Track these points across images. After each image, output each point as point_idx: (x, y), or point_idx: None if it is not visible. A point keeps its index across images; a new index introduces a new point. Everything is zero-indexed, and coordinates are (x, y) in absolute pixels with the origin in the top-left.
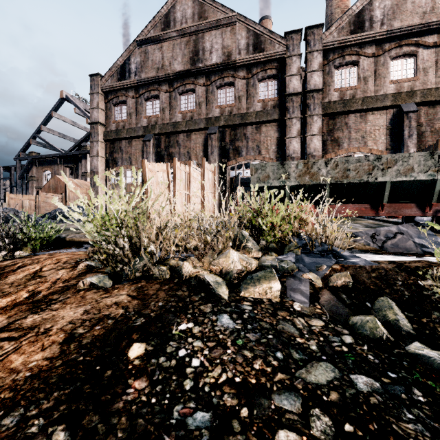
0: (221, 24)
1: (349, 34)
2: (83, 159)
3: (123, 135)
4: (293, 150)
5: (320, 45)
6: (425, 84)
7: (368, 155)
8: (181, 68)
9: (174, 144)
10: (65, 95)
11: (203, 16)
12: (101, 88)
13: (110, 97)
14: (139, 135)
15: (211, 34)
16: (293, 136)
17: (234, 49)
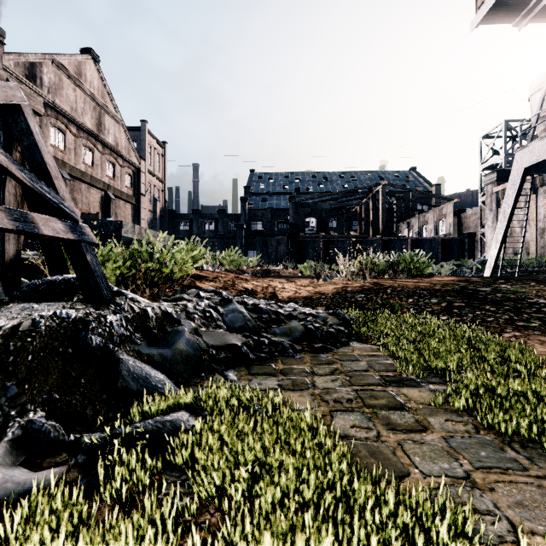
0: None
1: (25, 76)
2: None
3: None
4: None
5: (1, 64)
6: (70, 161)
7: None
8: None
9: None
10: None
11: None
12: None
13: None
14: None
15: None
16: None
17: None
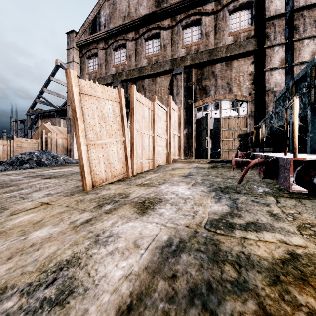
0: None
1: None
2: None
3: None
4: (274, 83)
5: None
6: None
7: None
8: (146, 12)
9: (140, 89)
10: (59, 63)
11: None
12: (76, 43)
13: (84, 51)
14: (108, 82)
15: None
16: (275, 66)
17: None
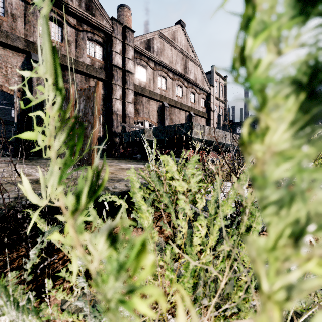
0: None
1: (145, 48)
2: None
3: None
4: (117, 108)
5: (132, 44)
6: (169, 96)
7: (150, 123)
8: None
9: None
10: None
11: None
12: None
13: None
14: None
15: None
16: (117, 98)
17: None
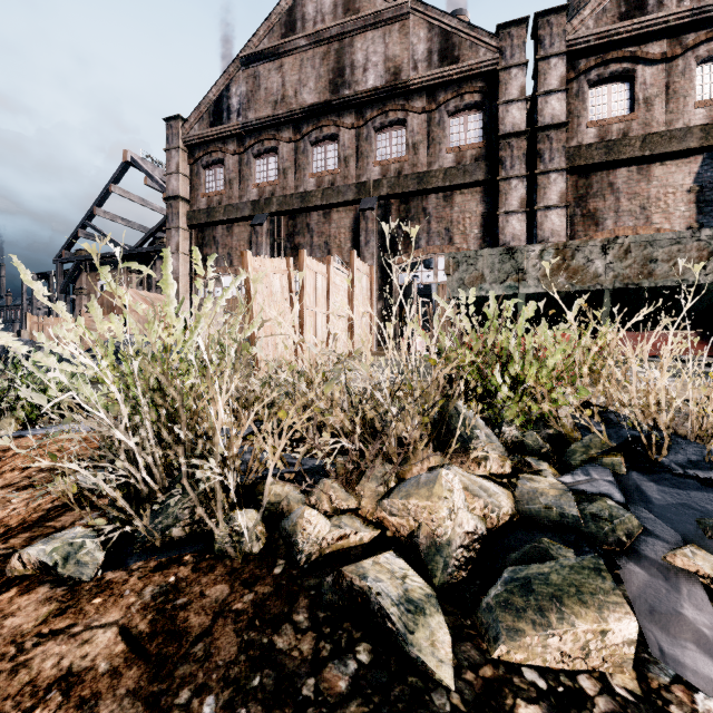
0: (383, 19)
1: (617, 20)
2: (158, 259)
3: (218, 217)
4: (511, 234)
5: (561, 44)
6: None
7: None
8: (314, 99)
9: (303, 230)
10: (130, 158)
11: (352, 8)
12: (183, 140)
13: (197, 154)
14: (244, 215)
15: (365, 37)
16: (513, 209)
17: (406, 61)
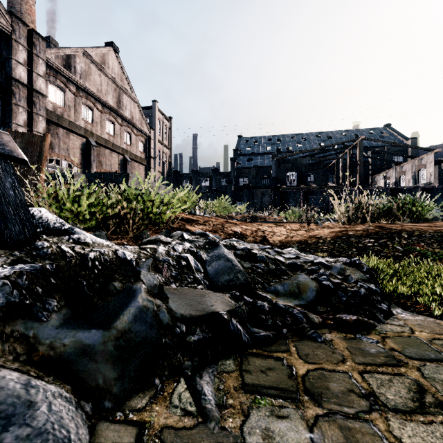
0: None
1: (63, 66)
2: None
3: None
4: None
5: (44, 56)
6: (97, 132)
7: (70, 163)
8: None
9: None
10: None
11: None
12: None
13: None
14: None
15: None
16: (20, 124)
17: None
